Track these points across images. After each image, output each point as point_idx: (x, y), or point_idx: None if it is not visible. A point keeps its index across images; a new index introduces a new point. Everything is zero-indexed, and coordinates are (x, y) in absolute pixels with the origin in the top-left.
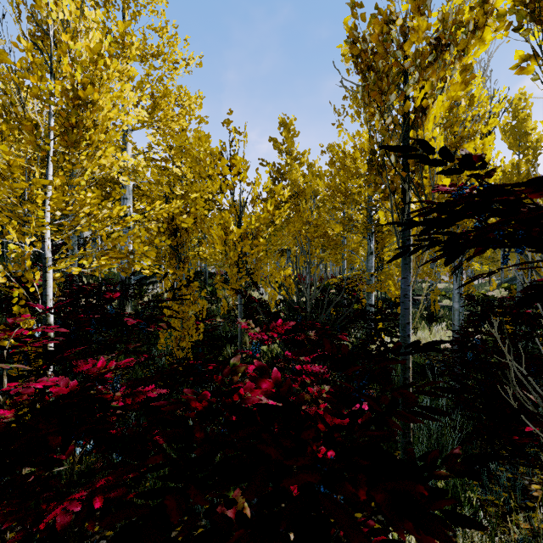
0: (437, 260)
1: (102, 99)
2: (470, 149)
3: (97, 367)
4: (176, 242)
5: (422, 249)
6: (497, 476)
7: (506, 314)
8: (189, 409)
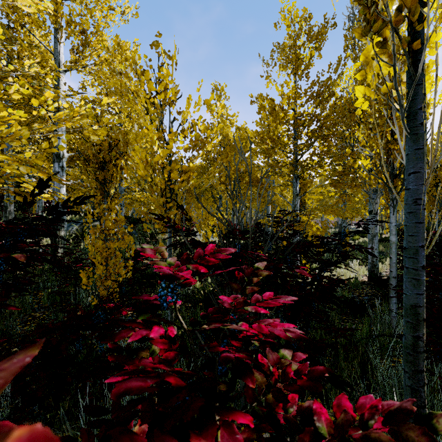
0: None
1: None
2: None
3: None
4: (104, 176)
5: None
6: None
7: (441, 247)
8: None
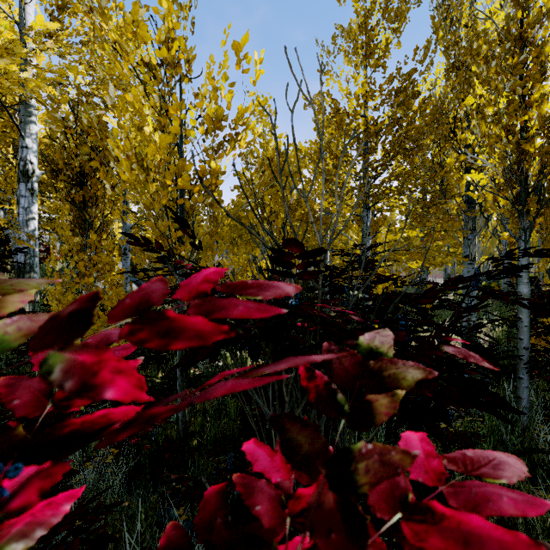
0: None
1: None
2: None
3: None
4: (84, 197)
5: None
6: None
7: None
8: None
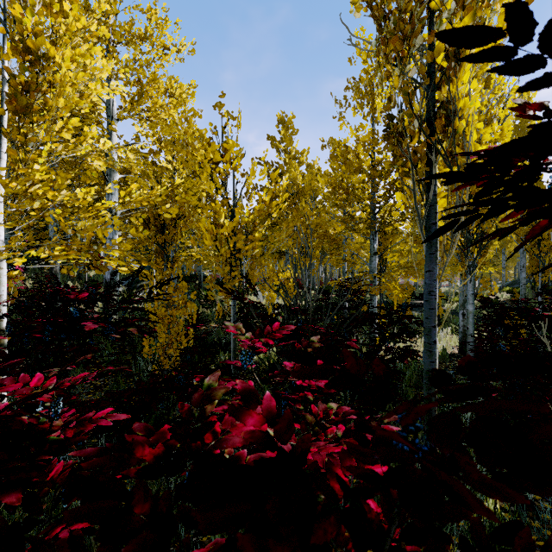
0: (500, 234)
1: (59, 54)
2: (487, 135)
3: (28, 387)
4: (164, 239)
5: (453, 235)
6: (536, 509)
7: (524, 317)
8: (129, 463)
